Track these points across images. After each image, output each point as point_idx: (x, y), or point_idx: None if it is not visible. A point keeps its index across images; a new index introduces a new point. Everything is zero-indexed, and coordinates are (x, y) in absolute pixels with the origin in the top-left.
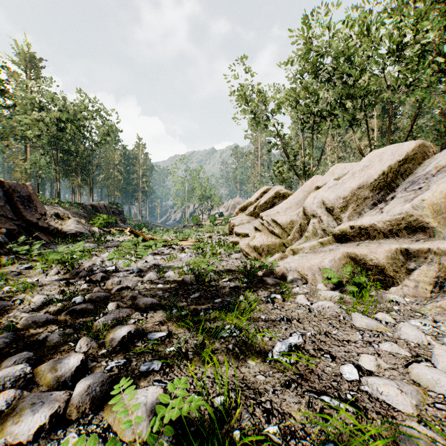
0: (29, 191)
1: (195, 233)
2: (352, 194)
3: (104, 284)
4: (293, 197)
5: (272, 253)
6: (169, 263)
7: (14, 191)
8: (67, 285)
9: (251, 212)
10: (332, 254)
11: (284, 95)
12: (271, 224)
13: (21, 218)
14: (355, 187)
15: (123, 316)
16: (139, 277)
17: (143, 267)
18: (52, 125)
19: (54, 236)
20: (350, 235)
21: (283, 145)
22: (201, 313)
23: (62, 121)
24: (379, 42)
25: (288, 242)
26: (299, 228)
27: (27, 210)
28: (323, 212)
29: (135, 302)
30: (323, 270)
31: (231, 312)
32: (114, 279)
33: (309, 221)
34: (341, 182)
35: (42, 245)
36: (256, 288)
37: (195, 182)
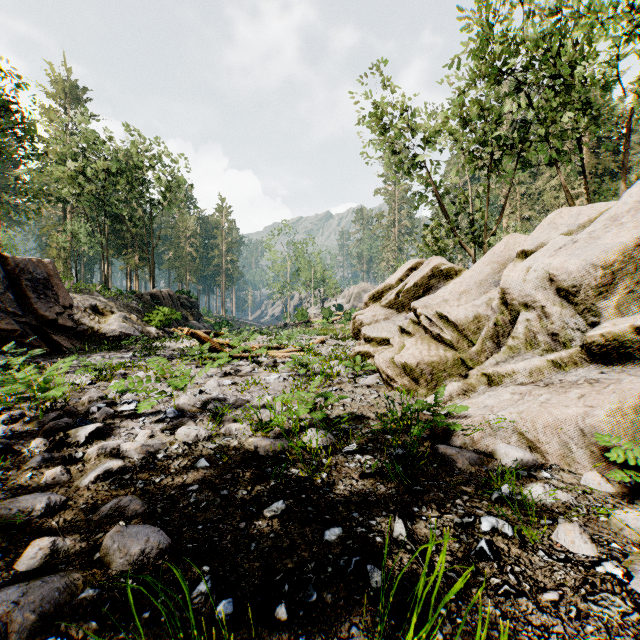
0: (48, 271)
1: (300, 335)
2: (623, 257)
3: (81, 456)
4: (470, 273)
5: (440, 378)
6: (243, 396)
7: (24, 271)
8: (1, 457)
9: (390, 302)
10: (612, 395)
11: (440, 117)
12: (435, 323)
13: (32, 312)
14: (629, 242)
15: (25, 624)
16: (168, 434)
17: (188, 405)
18: (96, 179)
19: (88, 340)
20: (632, 348)
21: (439, 197)
22: (280, 611)
23: (110, 173)
24: (617, 4)
25: (472, 358)
26: (493, 331)
27: (42, 301)
28: (550, 297)
29: (104, 538)
30: (599, 438)
31: (380, 635)
32: (108, 442)
33: (514, 316)
34: (587, 236)
35: (60, 355)
36: (427, 481)
37: (301, 259)
